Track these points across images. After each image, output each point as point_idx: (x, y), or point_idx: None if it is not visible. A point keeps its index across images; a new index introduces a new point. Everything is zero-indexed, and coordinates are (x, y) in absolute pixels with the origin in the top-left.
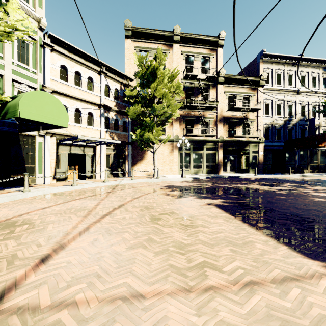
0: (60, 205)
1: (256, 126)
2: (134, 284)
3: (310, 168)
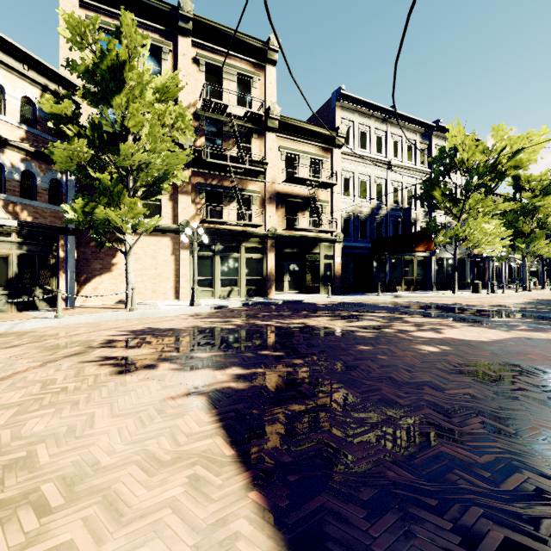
0: None
1: (330, 214)
2: None
3: (405, 284)
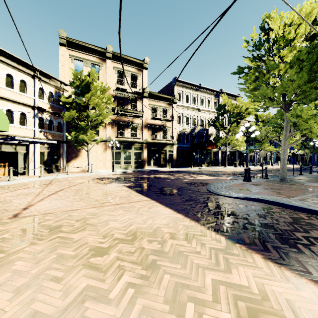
0: (10, 193)
1: (172, 132)
2: (74, 208)
3: (207, 163)
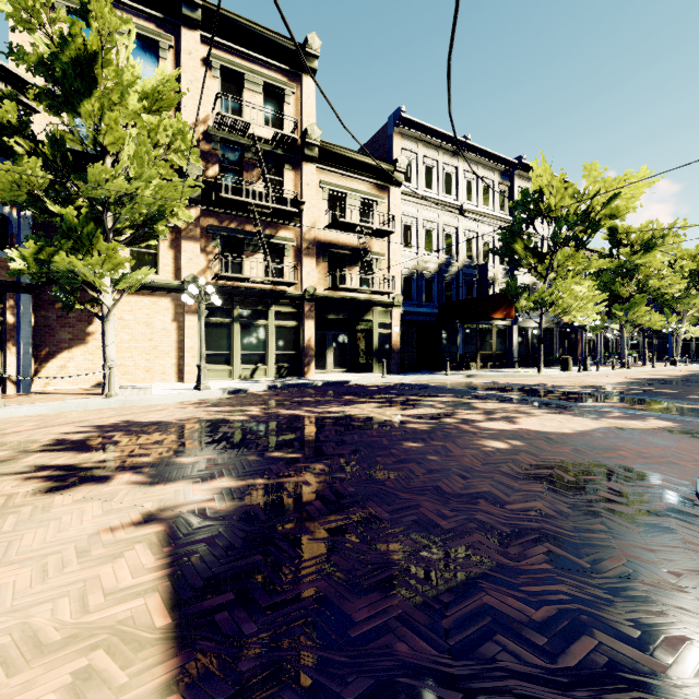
0: None
1: (387, 270)
2: None
3: (481, 361)
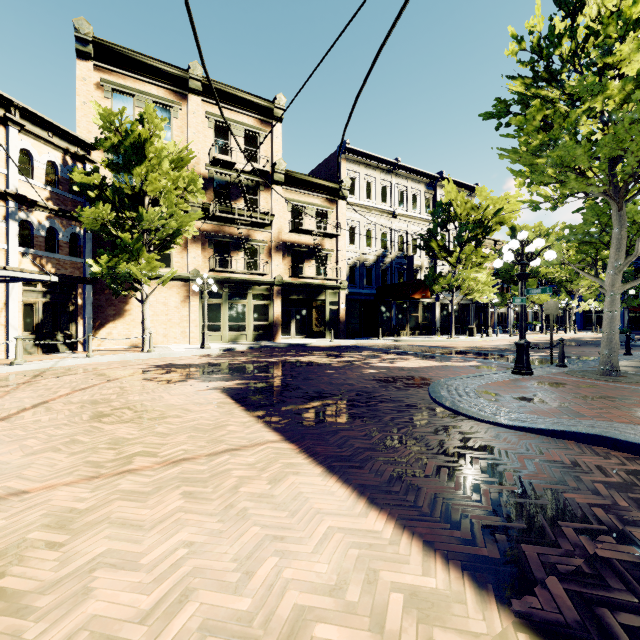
0: None
1: (336, 262)
2: (18, 486)
3: (411, 329)
